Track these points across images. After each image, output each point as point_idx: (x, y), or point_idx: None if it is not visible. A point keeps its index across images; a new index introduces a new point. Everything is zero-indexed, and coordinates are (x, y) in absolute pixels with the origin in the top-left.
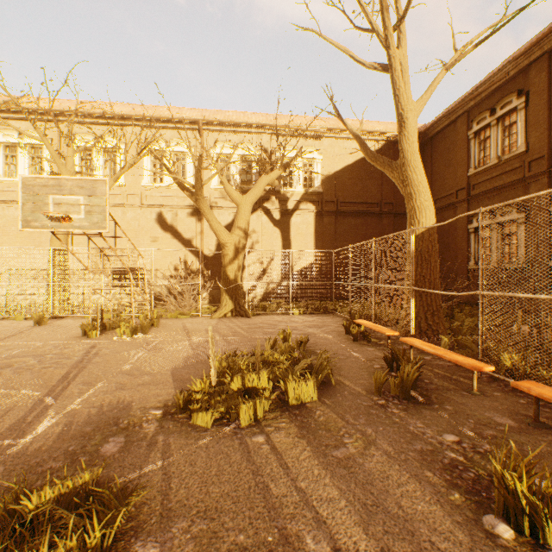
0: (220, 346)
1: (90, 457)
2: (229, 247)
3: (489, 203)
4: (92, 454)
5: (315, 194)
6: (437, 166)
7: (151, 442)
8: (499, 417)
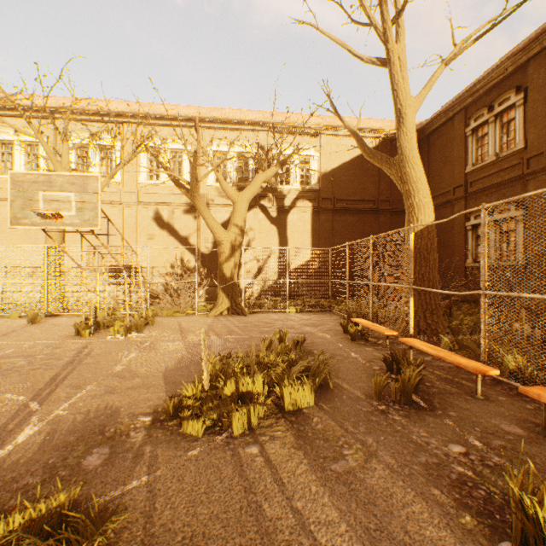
0: (215, 346)
1: (70, 471)
2: (226, 244)
3: (487, 200)
4: (73, 468)
5: (312, 191)
6: (434, 164)
7: (137, 453)
8: (507, 424)
